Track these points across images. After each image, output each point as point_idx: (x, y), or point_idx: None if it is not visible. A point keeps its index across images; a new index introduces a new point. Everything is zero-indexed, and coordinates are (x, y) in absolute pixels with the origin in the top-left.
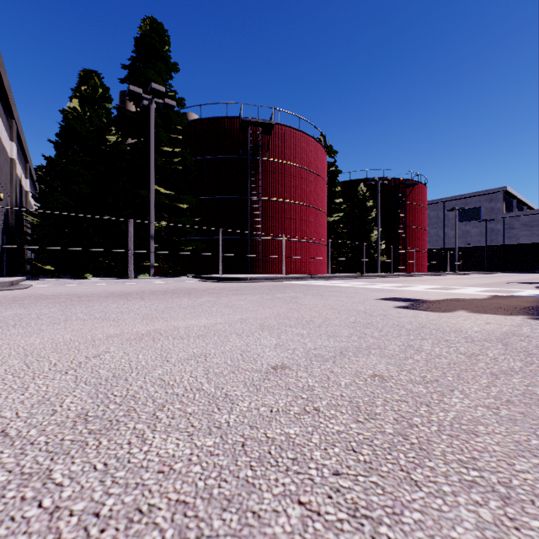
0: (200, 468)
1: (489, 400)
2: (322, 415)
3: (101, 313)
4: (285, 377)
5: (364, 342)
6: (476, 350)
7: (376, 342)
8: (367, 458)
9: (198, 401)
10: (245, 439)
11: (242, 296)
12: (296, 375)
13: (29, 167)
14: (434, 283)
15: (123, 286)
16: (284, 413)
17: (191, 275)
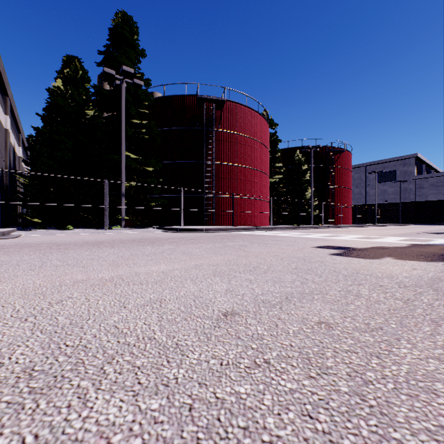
0: (141, 442)
1: (438, 351)
2: (273, 369)
3: (73, 260)
4: (234, 325)
5: (306, 287)
6: (410, 296)
7: (317, 287)
8: (325, 427)
9: (148, 352)
10: (193, 400)
11: (197, 244)
12: (246, 322)
13: (21, 136)
14: (359, 233)
15: (98, 236)
16: (234, 367)
17: (156, 227)
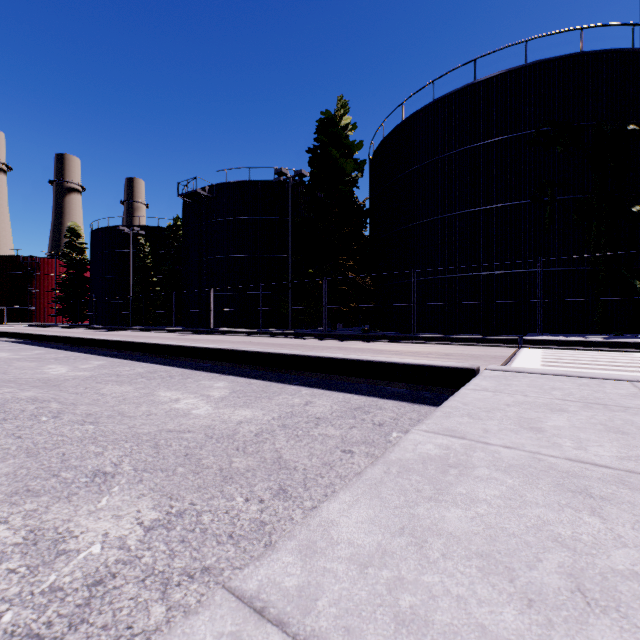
0: None
1: None
2: None
3: None
4: None
5: None
6: None
7: None
8: None
9: None
10: None
11: None
12: None
13: None
14: None
15: None
16: None
17: None
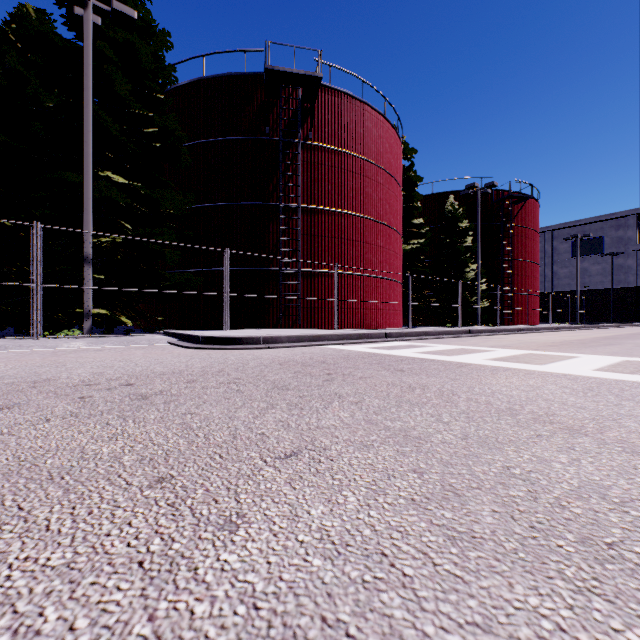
0: None
1: None
2: None
3: None
4: None
5: None
6: None
7: None
8: None
9: None
10: None
11: None
12: None
13: None
14: None
15: None
16: None
17: (168, 331)
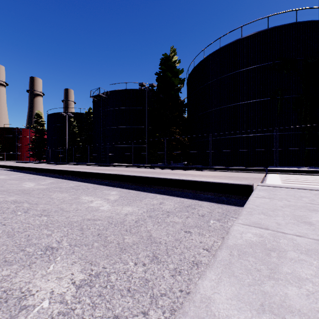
0: None
1: None
2: None
3: None
4: None
5: None
6: None
7: None
8: None
9: None
10: None
11: None
12: None
13: None
14: None
15: None
16: None
17: None
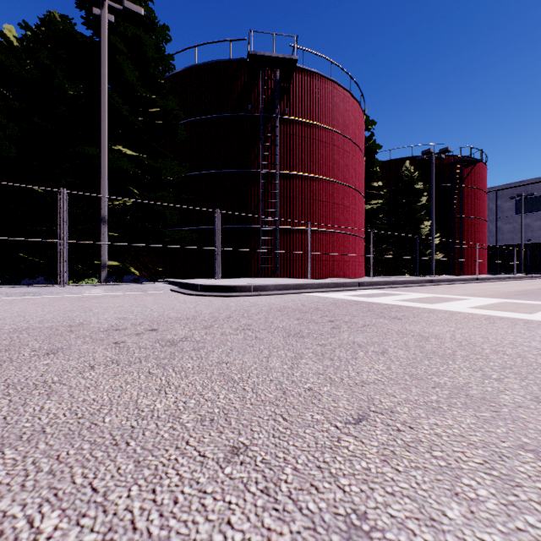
0: None
1: None
2: None
3: None
4: None
5: None
6: None
7: None
8: None
9: None
10: None
11: None
12: None
13: None
14: None
15: None
16: None
17: (168, 280)
